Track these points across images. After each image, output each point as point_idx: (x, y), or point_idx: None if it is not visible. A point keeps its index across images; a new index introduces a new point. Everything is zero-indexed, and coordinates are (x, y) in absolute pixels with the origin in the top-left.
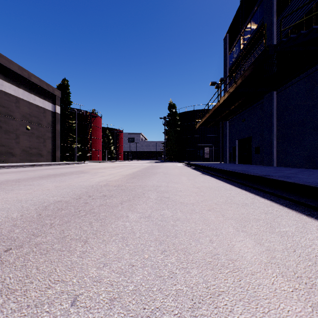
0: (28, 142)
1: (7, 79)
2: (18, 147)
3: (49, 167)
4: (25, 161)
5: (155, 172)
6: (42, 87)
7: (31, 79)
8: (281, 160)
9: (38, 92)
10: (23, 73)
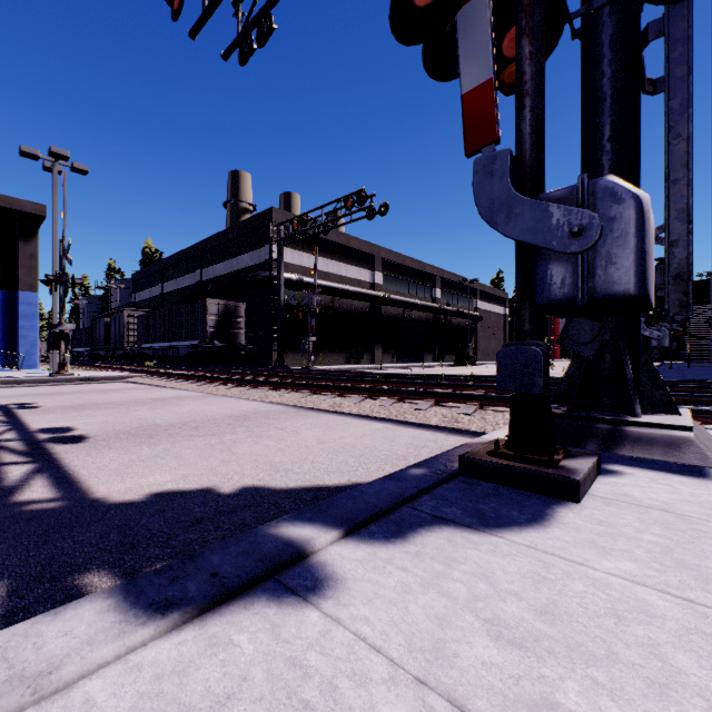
0: (493, 345)
1: (487, 301)
2: (490, 349)
3: None
4: (492, 360)
5: None
6: (500, 296)
7: (495, 294)
8: None
9: (497, 302)
10: (493, 292)
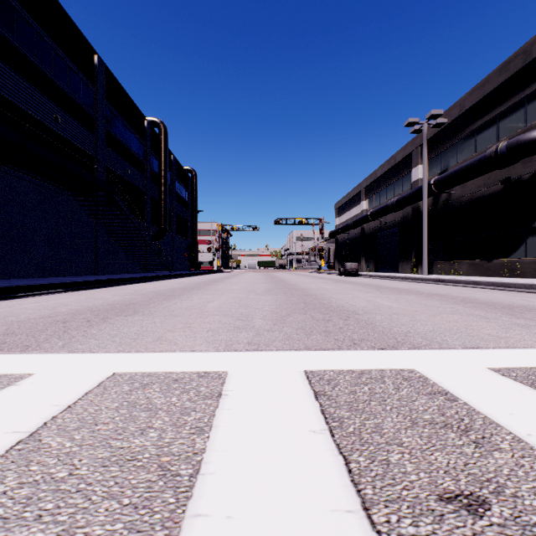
0: None
1: None
2: None
3: (446, 290)
4: None
5: (190, 283)
6: None
7: None
8: (3, 270)
9: None
10: None
